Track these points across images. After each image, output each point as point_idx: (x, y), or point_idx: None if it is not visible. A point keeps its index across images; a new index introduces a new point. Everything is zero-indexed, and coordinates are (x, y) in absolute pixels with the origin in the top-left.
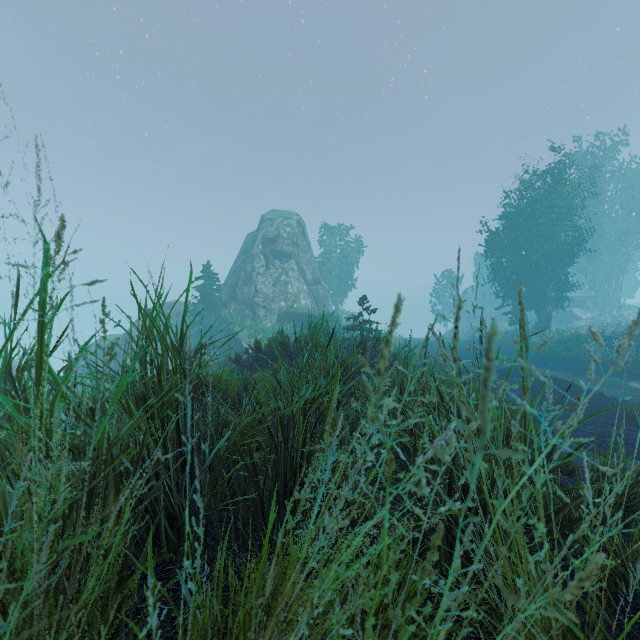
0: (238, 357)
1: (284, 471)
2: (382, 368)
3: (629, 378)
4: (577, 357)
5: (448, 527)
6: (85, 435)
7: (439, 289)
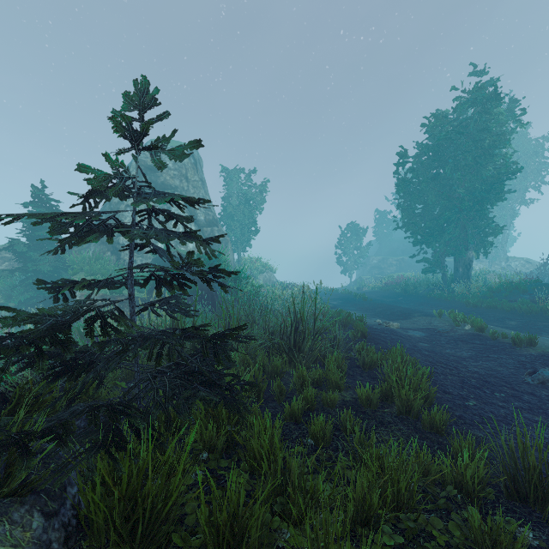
0: None
1: None
2: None
3: None
4: (535, 311)
5: None
6: None
7: (344, 241)
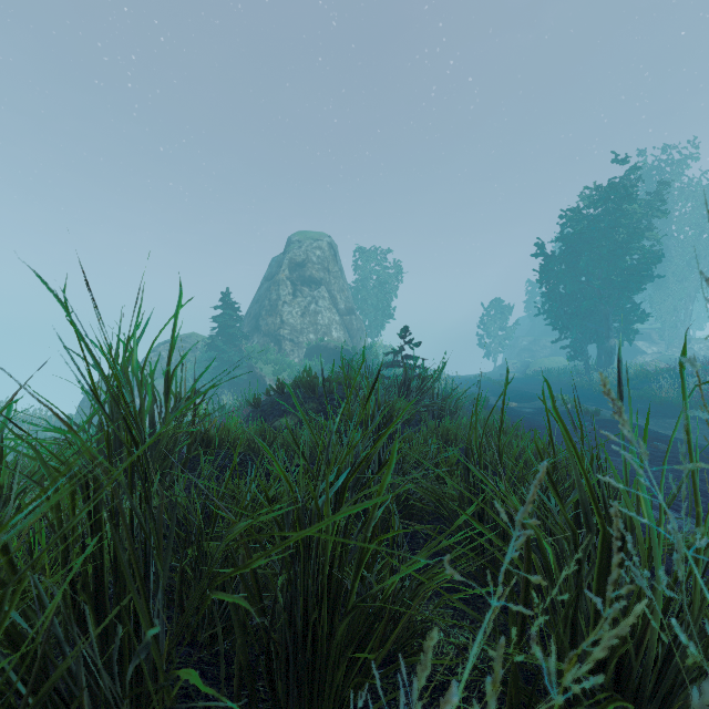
0: (257, 400)
1: (303, 595)
2: None
3: None
4: (646, 397)
5: (572, 702)
6: None
7: (487, 320)
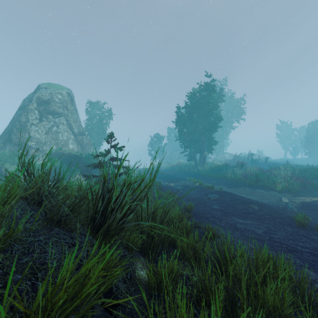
0: None
1: None
2: None
3: (254, 188)
4: (223, 177)
5: None
6: None
7: (153, 143)
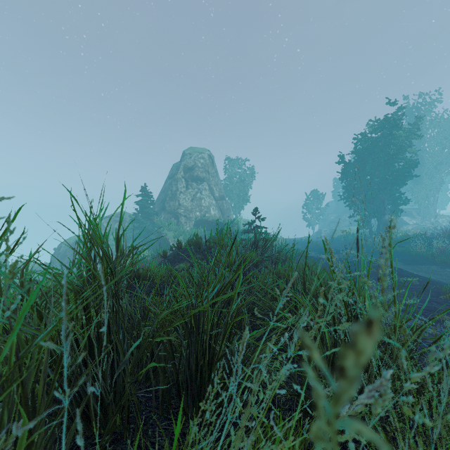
0: (165, 253)
1: (196, 352)
2: (351, 369)
3: (445, 267)
4: (407, 252)
5: None
6: (20, 332)
7: (308, 203)
